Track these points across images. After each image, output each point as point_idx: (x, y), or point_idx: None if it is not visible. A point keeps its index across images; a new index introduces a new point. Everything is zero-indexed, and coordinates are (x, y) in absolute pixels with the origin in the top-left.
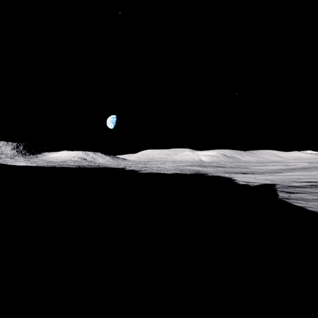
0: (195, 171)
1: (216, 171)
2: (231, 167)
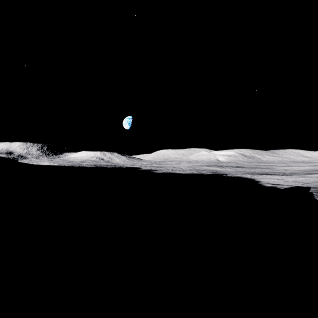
0: (212, 171)
1: (236, 172)
2: (252, 167)
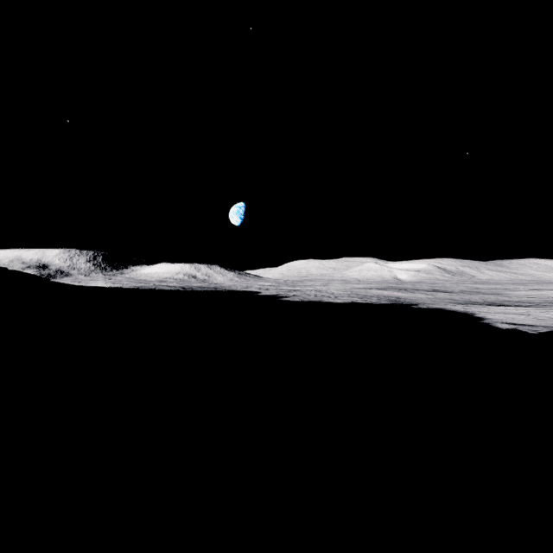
0: (390, 298)
1: (435, 300)
2: (463, 291)
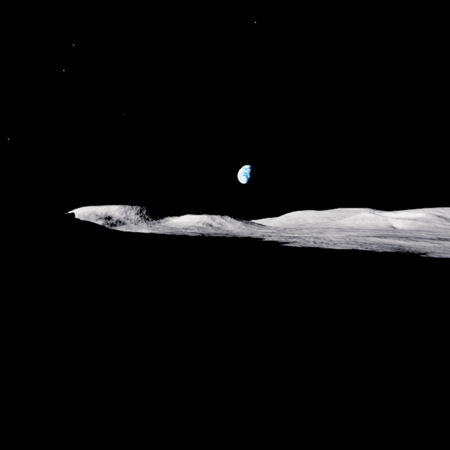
0: (392, 246)
1: (444, 249)
2: None
